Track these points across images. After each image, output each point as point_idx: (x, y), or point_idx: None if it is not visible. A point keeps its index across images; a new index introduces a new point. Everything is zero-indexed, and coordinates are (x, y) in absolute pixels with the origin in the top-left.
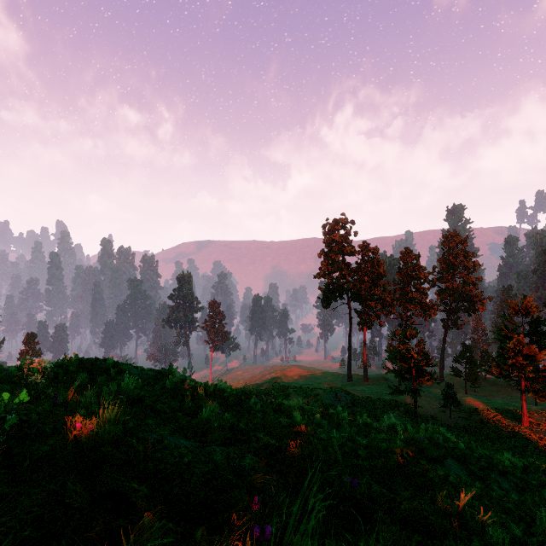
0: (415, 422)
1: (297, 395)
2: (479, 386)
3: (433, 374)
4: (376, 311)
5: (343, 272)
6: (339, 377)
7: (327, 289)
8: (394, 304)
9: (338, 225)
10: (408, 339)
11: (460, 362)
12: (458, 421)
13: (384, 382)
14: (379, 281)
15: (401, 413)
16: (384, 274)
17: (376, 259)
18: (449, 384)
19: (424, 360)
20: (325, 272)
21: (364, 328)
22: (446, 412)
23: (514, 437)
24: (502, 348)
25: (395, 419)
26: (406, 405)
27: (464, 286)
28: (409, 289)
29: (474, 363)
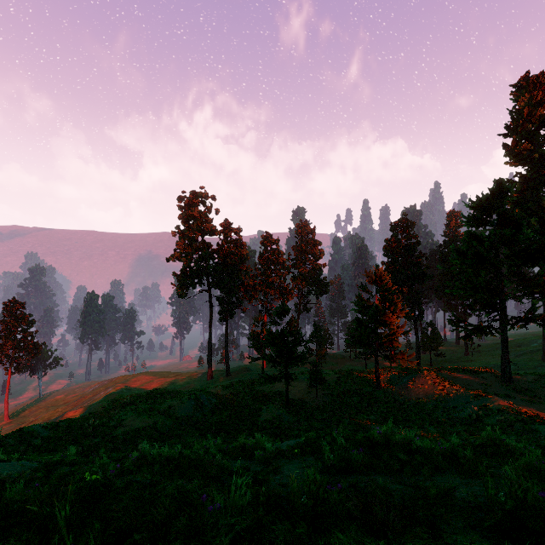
0: (289, 412)
1: (137, 415)
2: (325, 361)
3: (306, 353)
4: (239, 297)
5: (203, 253)
6: (197, 377)
7: (183, 274)
8: (257, 289)
9: (197, 199)
10: (280, 318)
11: (312, 341)
12: (324, 398)
13: (247, 373)
14: (241, 264)
15: (278, 405)
16: (247, 257)
17: (239, 241)
18: (315, 362)
19: (297, 339)
20: (181, 254)
21: (226, 316)
22: (312, 392)
23: (376, 402)
24: (358, 319)
25: (273, 415)
26: (275, 394)
27: (313, 272)
28: (270, 274)
29: (323, 340)
